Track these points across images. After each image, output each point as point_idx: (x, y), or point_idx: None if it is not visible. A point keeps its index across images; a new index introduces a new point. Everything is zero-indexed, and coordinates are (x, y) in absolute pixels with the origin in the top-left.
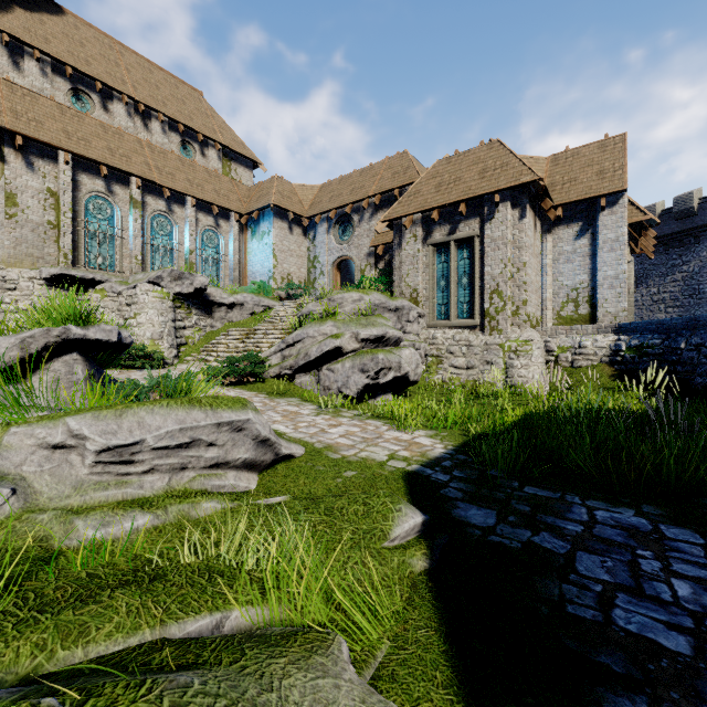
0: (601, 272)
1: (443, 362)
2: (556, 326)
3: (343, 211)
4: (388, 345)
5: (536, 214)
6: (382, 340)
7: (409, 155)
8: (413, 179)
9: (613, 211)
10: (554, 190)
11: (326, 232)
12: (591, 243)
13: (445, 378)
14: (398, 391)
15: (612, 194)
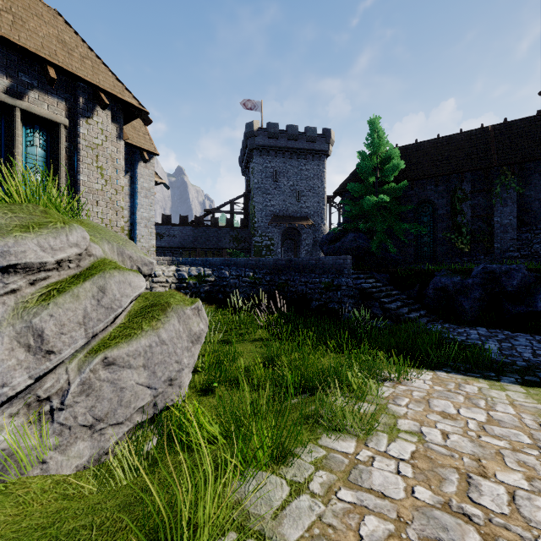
0: (140, 212)
1: None
2: None
3: None
4: None
5: None
6: None
7: None
8: None
9: (148, 166)
10: None
11: None
12: (131, 185)
13: None
14: None
15: (147, 152)
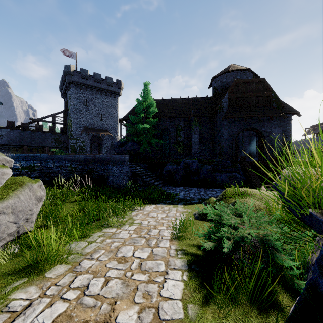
0: None
1: None
2: None
3: None
4: None
5: None
6: None
7: None
8: None
9: None
10: None
11: None
12: None
13: None
14: None
15: None
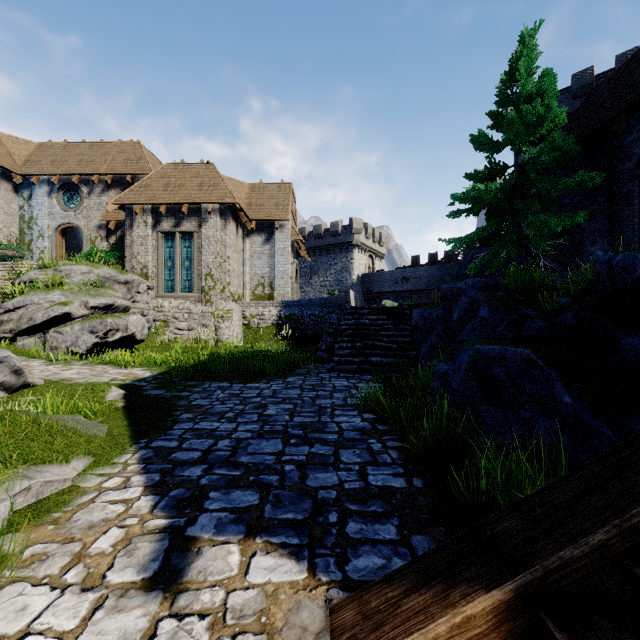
0: (277, 268)
1: (169, 326)
2: (250, 301)
3: (68, 179)
4: (117, 312)
5: (238, 224)
6: (111, 308)
7: (142, 146)
8: (145, 171)
9: (283, 231)
10: (251, 209)
11: (47, 195)
12: (272, 248)
13: (171, 338)
14: (126, 348)
15: (282, 220)
